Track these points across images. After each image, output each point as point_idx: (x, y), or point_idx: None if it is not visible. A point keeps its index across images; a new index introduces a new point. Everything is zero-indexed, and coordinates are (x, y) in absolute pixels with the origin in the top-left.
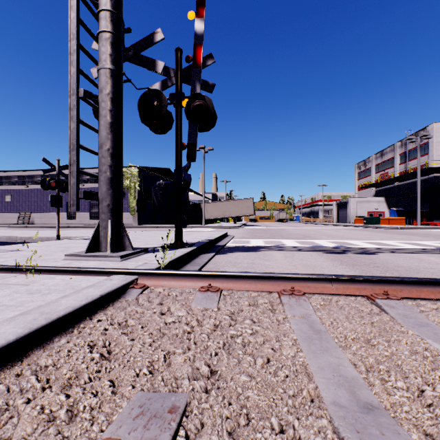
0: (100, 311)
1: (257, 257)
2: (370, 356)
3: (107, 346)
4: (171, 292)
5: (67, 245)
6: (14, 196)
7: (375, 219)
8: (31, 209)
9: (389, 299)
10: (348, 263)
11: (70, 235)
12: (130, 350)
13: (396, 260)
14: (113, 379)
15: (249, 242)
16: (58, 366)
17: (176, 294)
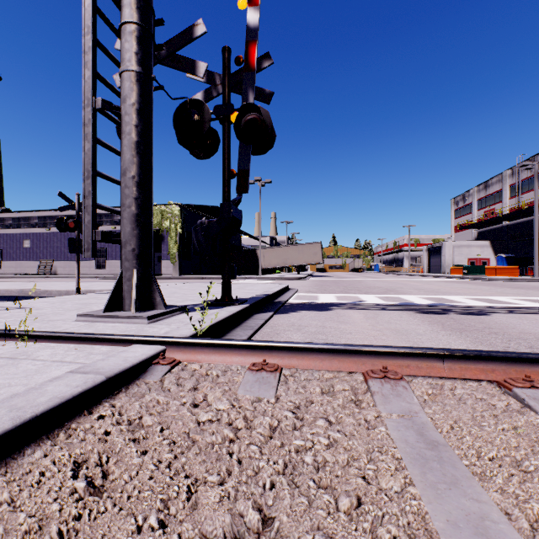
0: (106, 400)
1: (328, 318)
2: (532, 498)
3: (102, 465)
4: (210, 371)
5: (86, 300)
6: (33, 241)
7: (478, 268)
8: (54, 256)
9: (534, 388)
10: (453, 328)
11: (94, 288)
12: (135, 476)
13: (519, 324)
14: (97, 538)
15: (317, 297)
16: (13, 507)
17: (217, 374)
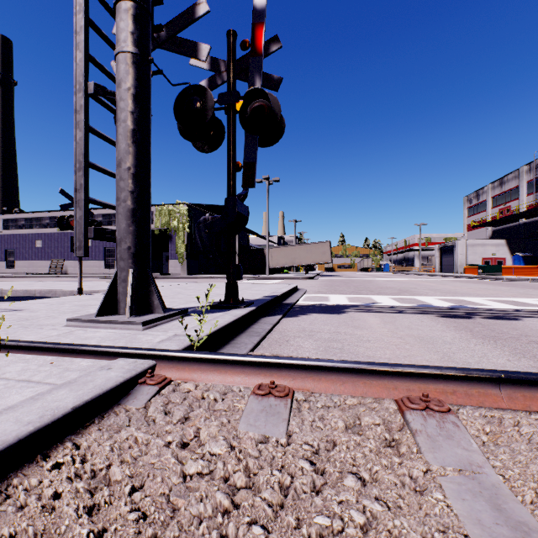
0: (70, 438)
1: (342, 322)
2: None
3: None
4: (207, 393)
5: (86, 302)
6: (45, 241)
7: (494, 268)
8: (65, 256)
9: None
10: (484, 335)
11: (99, 288)
12: None
13: None
14: None
15: (327, 299)
16: None
17: (214, 398)
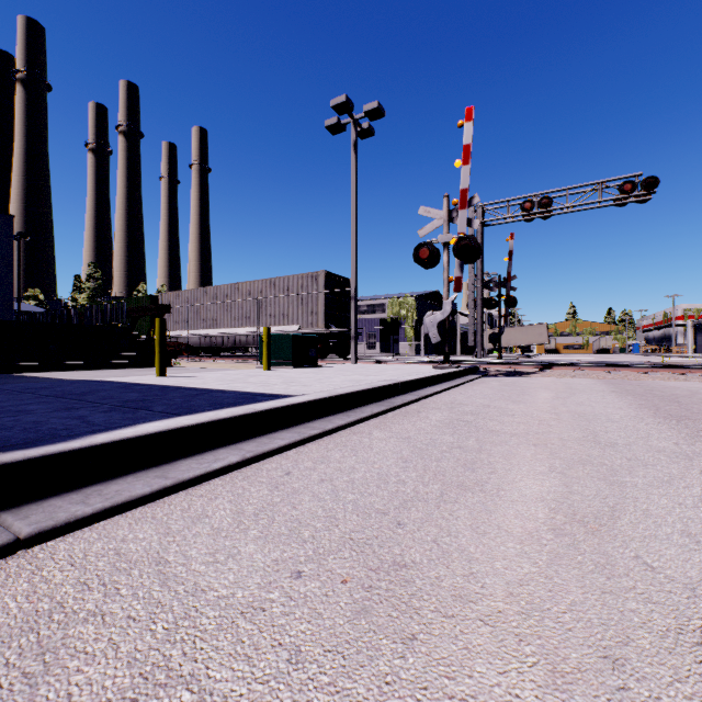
0: None
1: None
2: None
3: None
4: None
5: None
6: None
7: None
8: None
9: None
10: None
11: None
12: None
13: None
14: None
15: None
16: None
17: None
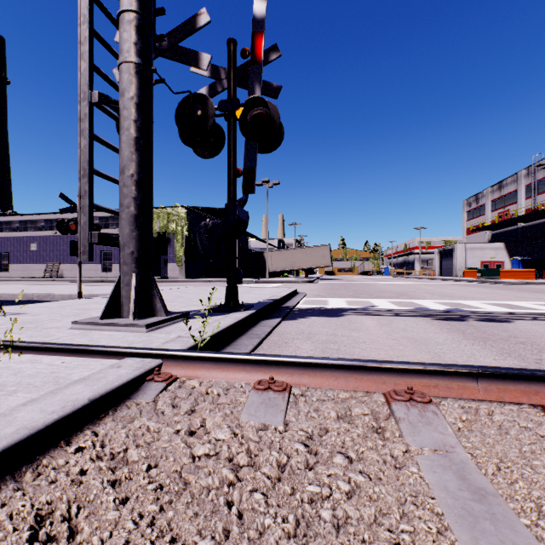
0: (88, 427)
1: (340, 325)
2: None
3: (68, 522)
4: (211, 389)
5: (87, 305)
6: (40, 245)
7: (492, 272)
8: (60, 259)
9: None
10: (475, 336)
11: (98, 292)
12: (107, 540)
13: None
14: None
15: (326, 302)
16: None
17: (218, 393)
